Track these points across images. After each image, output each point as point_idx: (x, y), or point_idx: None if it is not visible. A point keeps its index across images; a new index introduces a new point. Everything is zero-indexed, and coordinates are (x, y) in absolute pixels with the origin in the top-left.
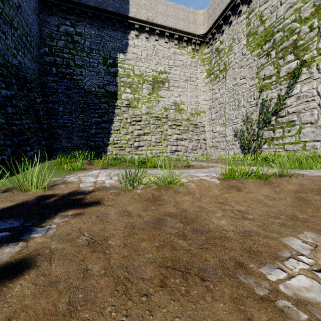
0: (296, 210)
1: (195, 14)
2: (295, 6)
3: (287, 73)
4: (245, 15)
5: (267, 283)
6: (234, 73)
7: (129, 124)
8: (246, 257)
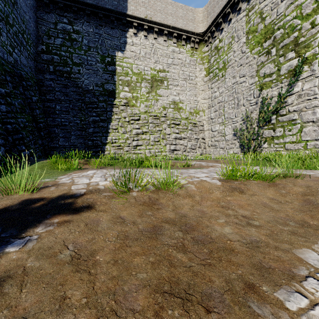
0: (306, 216)
1: (194, 12)
2: (296, 2)
3: (287, 71)
4: (245, 13)
5: (286, 315)
6: (233, 71)
7: (127, 123)
8: (257, 276)
